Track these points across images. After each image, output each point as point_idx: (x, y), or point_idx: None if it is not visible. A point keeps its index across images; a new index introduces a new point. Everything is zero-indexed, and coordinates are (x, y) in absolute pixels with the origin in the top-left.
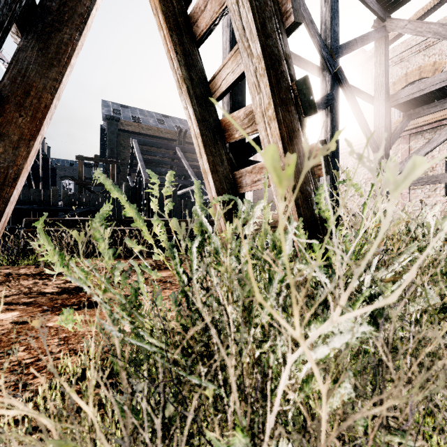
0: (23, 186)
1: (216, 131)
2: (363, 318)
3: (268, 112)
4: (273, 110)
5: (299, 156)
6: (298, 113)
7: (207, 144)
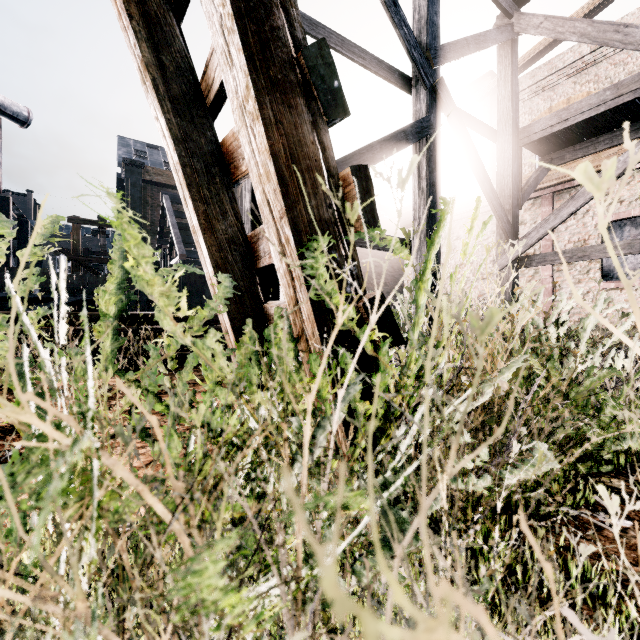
0: None
1: (213, 161)
2: (340, 551)
3: (248, 105)
4: (254, 99)
5: (314, 192)
6: (313, 112)
7: (195, 181)
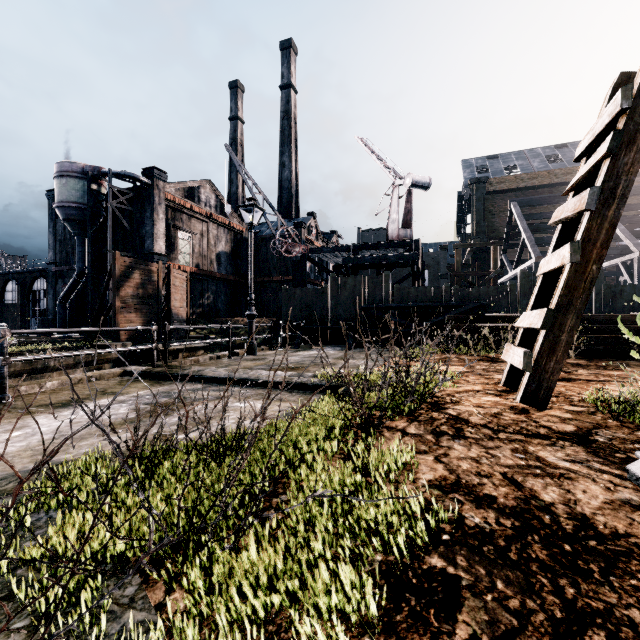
0: (396, 282)
1: None
2: None
3: None
4: None
5: None
6: None
7: None
